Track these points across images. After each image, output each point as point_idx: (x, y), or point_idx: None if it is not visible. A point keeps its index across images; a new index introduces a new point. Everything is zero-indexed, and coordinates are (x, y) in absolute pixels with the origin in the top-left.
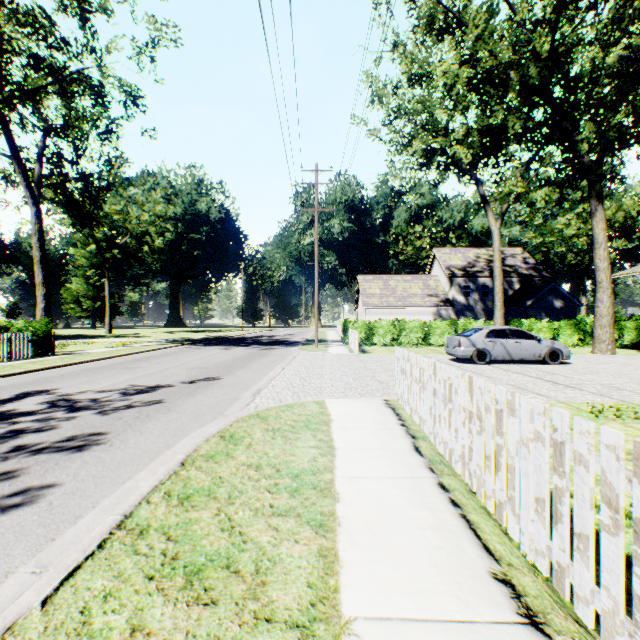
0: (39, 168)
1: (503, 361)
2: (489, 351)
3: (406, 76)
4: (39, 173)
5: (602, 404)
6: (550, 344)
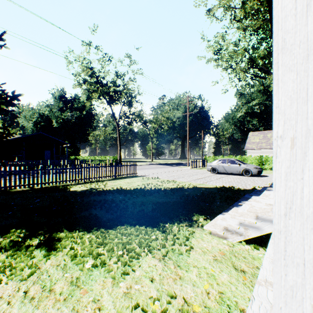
0: (119, 116)
1: (234, 174)
2: (217, 168)
3: (213, 52)
4: (119, 118)
5: (175, 180)
6: (245, 167)
